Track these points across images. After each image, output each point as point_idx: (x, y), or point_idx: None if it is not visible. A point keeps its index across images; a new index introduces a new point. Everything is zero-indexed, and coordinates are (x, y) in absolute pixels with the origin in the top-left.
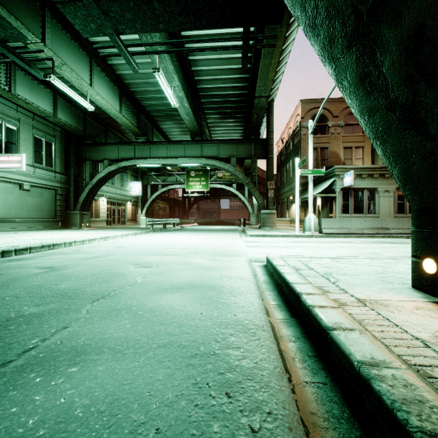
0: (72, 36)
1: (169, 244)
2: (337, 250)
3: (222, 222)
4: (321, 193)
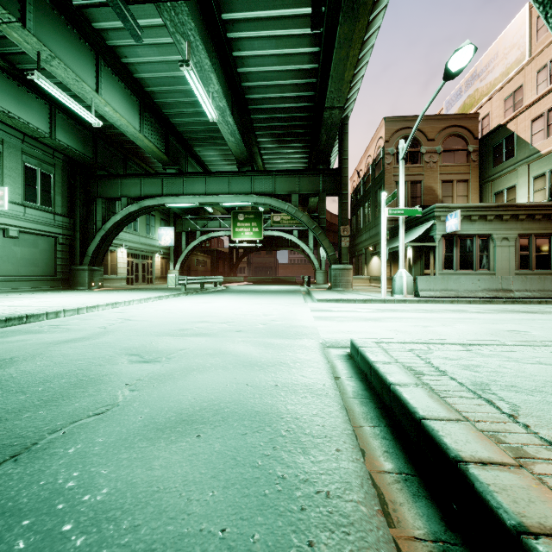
0: (68, 20)
1: (201, 315)
2: (454, 325)
3: (280, 280)
4: (413, 241)
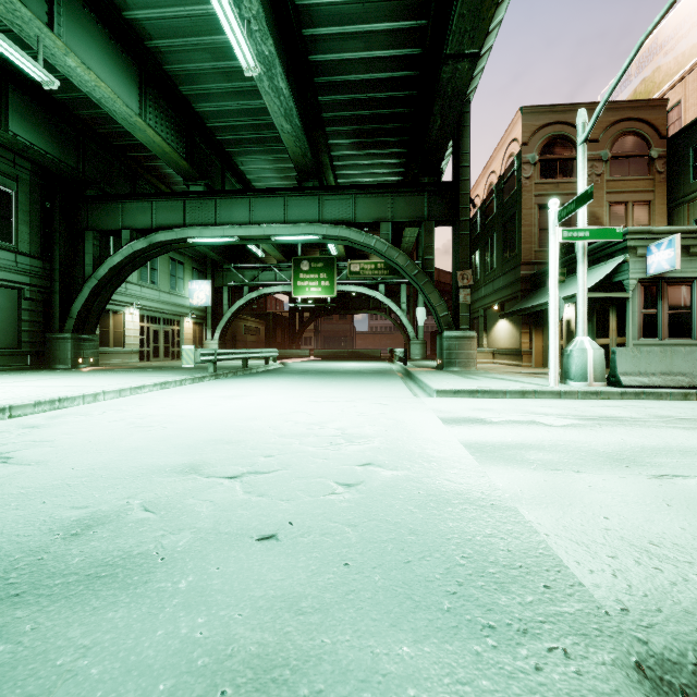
0: None
1: (201, 436)
2: None
3: (359, 354)
4: None
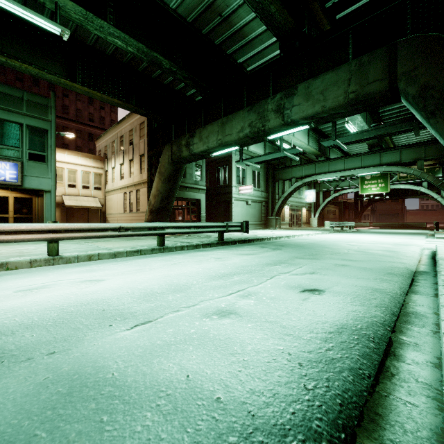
0: None
1: (357, 239)
2: None
3: (407, 225)
4: None
